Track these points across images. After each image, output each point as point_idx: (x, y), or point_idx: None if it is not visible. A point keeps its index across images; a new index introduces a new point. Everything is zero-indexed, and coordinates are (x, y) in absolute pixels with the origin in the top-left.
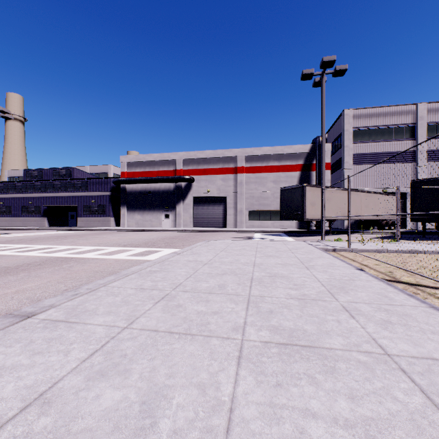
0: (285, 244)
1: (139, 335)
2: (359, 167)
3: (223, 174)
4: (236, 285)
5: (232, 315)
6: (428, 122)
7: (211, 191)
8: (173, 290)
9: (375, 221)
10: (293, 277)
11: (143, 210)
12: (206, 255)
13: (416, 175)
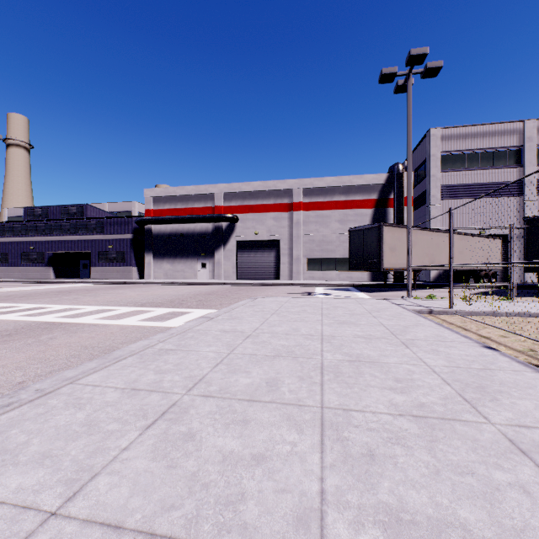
0: (360, 303)
1: None
2: (449, 203)
3: (275, 212)
4: (296, 382)
5: (292, 468)
6: (538, 144)
7: (260, 233)
8: (186, 393)
9: (471, 271)
10: (388, 363)
11: (174, 258)
12: (251, 321)
13: (523, 213)
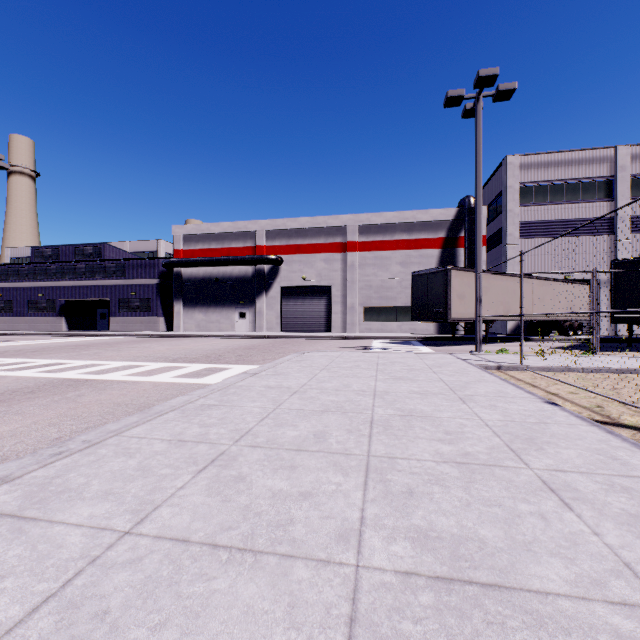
0: (421, 358)
1: (149, 552)
2: (528, 242)
3: (326, 253)
4: (345, 434)
5: (337, 502)
6: (632, 174)
7: (308, 277)
8: (234, 444)
9: (554, 322)
10: (441, 417)
11: (207, 307)
12: (298, 377)
13: (615, 254)
